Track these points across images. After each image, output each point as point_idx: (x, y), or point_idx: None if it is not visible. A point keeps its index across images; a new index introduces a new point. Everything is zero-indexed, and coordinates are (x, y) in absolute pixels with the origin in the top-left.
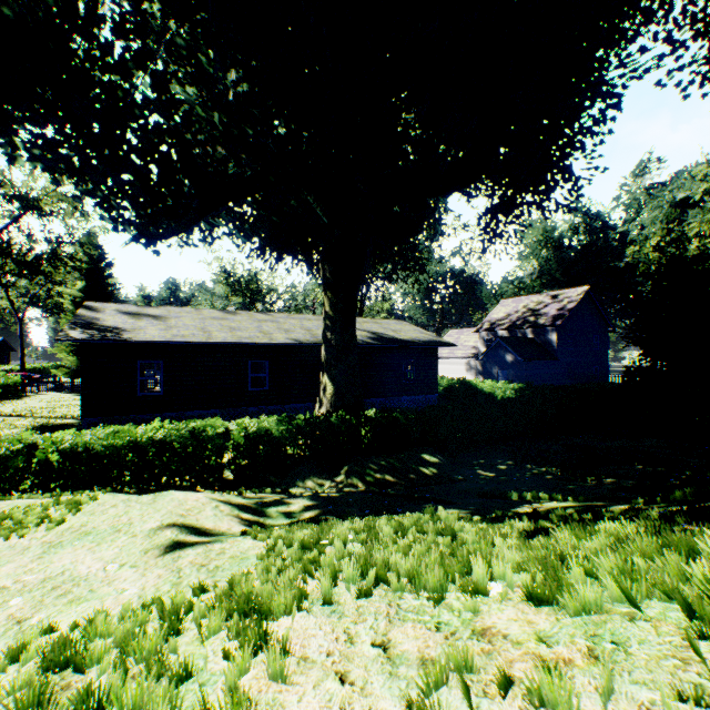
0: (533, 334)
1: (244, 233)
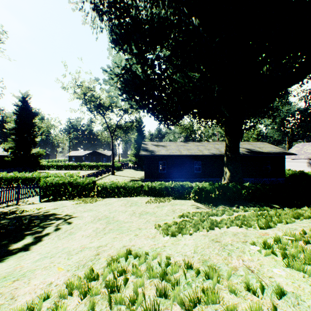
0: None
1: (194, 116)
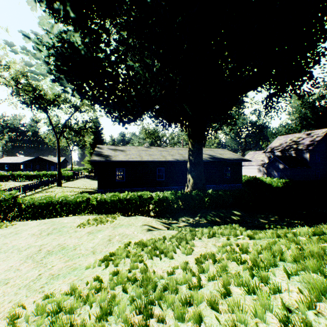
0: (295, 154)
1: (156, 117)
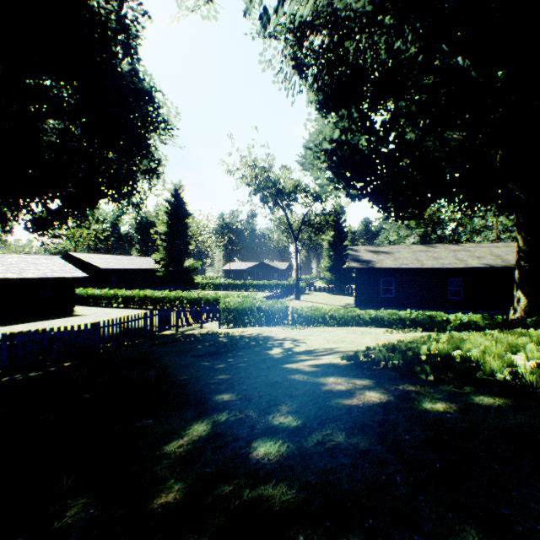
0: None
1: (449, 201)
